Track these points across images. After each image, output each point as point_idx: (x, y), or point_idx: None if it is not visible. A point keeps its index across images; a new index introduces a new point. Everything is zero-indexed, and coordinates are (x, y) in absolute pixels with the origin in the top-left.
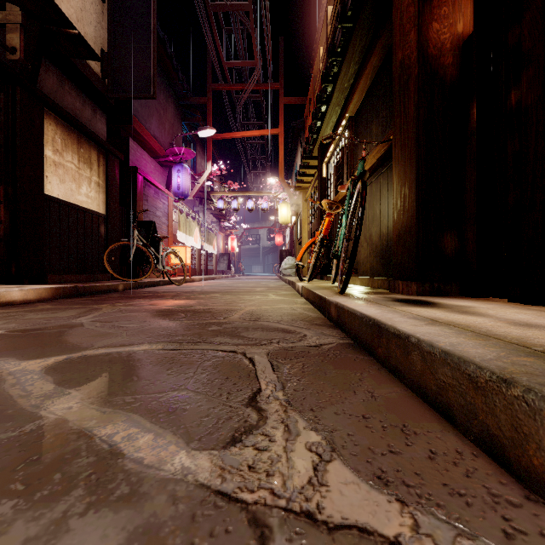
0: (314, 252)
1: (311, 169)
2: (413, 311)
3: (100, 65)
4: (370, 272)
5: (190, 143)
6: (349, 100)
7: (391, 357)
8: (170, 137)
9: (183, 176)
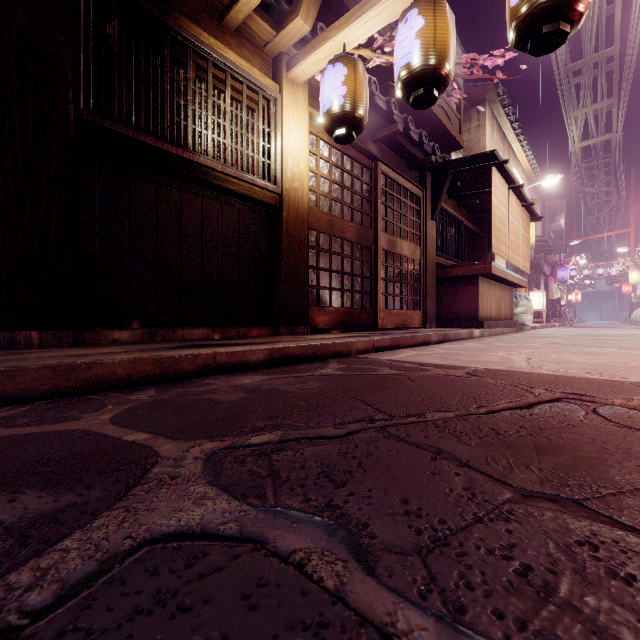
0: None
1: None
2: None
3: None
4: None
5: None
6: None
7: None
8: None
9: (565, 272)
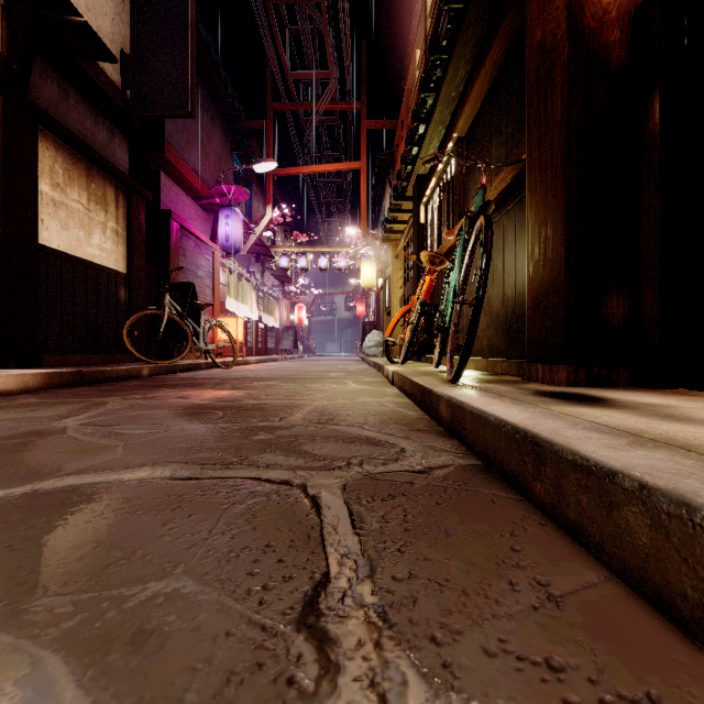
0: (410, 324)
1: (404, 213)
2: (583, 414)
3: (120, 72)
4: (489, 352)
5: (244, 181)
6: (458, 113)
7: (566, 503)
8: (217, 172)
9: (233, 224)
